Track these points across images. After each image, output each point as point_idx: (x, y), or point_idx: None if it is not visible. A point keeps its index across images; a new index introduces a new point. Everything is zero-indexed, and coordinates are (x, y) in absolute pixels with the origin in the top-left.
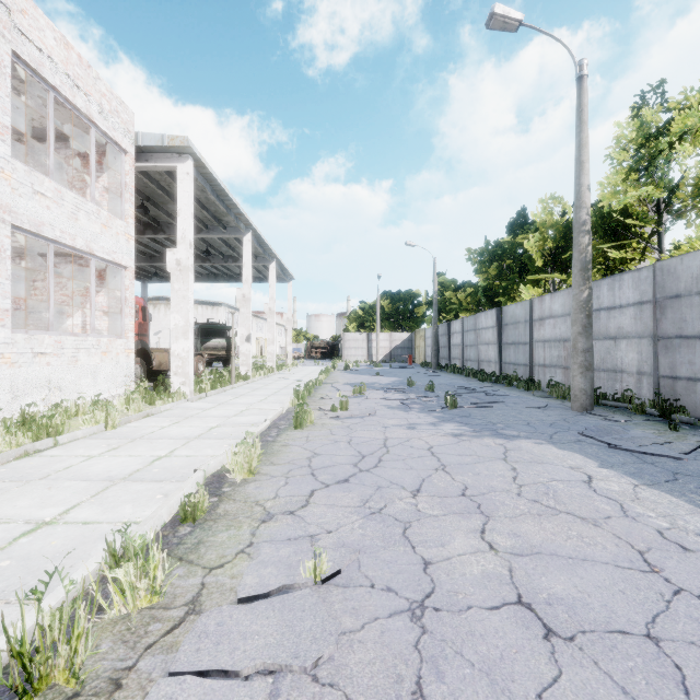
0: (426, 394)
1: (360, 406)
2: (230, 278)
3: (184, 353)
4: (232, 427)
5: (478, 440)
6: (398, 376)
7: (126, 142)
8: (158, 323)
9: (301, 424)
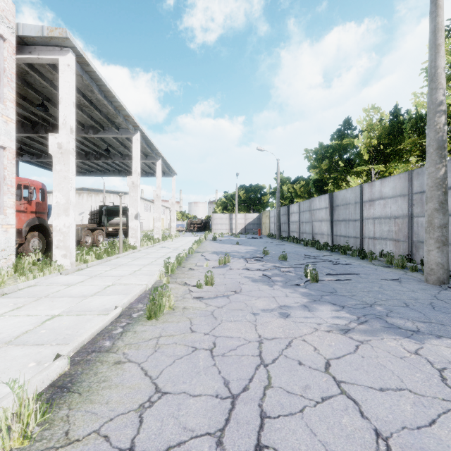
0: (280, 263)
1: (225, 279)
2: (130, 173)
3: (65, 228)
4: (75, 315)
5: (379, 341)
6: (253, 245)
7: (3, 29)
8: (81, 206)
9: (155, 314)
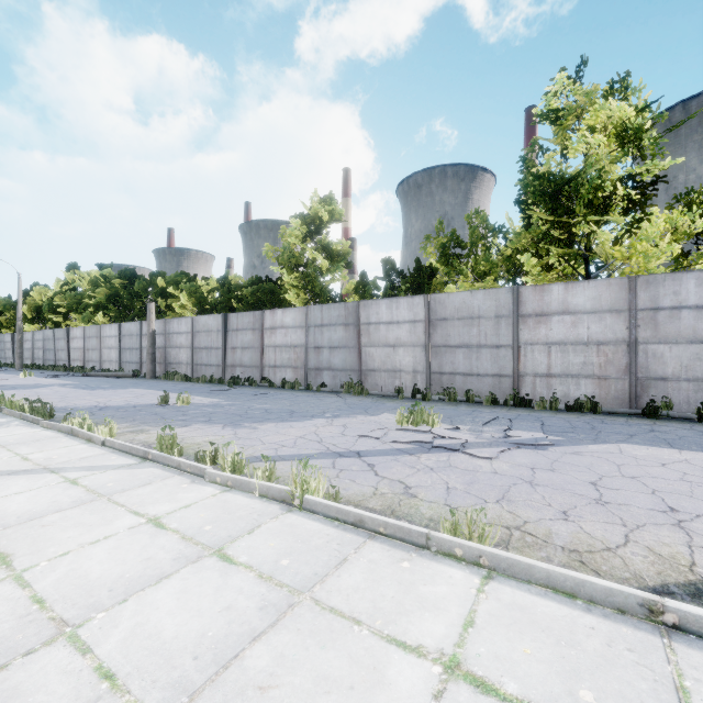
0: None
1: None
2: None
3: None
4: None
5: None
6: None
7: None
8: None
9: None
